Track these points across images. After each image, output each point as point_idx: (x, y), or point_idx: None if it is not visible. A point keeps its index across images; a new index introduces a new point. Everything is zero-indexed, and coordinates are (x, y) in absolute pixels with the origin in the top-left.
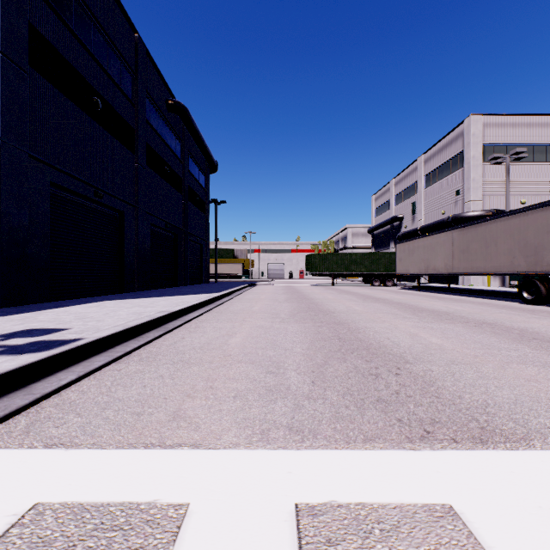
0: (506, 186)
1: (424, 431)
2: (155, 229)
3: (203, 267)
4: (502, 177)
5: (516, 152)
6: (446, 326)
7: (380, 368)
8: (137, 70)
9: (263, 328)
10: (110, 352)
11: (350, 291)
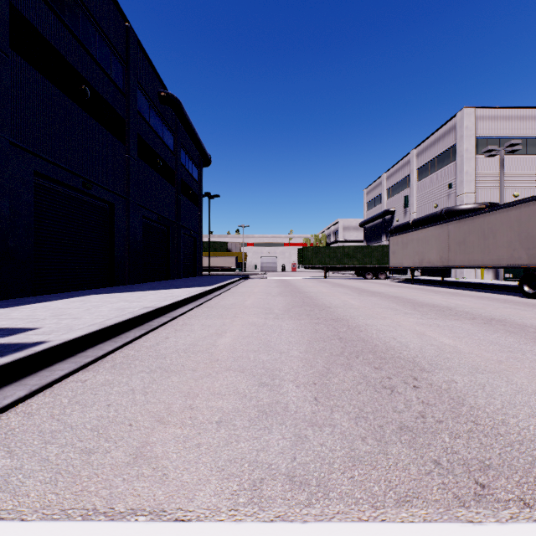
0: (500, 178)
1: (476, 484)
2: (147, 222)
3: (196, 260)
4: (495, 170)
5: (511, 144)
6: (453, 324)
7: (393, 378)
8: (128, 60)
9: (255, 326)
10: (78, 357)
11: (343, 284)
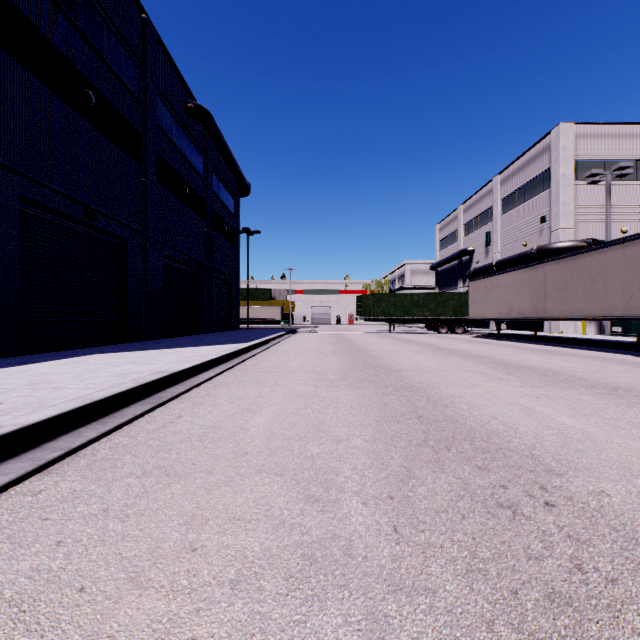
0: (606, 209)
1: None
2: (170, 263)
3: (232, 311)
4: (598, 200)
5: (620, 167)
6: (568, 394)
7: (509, 486)
8: (146, 61)
9: (303, 398)
10: (41, 451)
11: (413, 340)
